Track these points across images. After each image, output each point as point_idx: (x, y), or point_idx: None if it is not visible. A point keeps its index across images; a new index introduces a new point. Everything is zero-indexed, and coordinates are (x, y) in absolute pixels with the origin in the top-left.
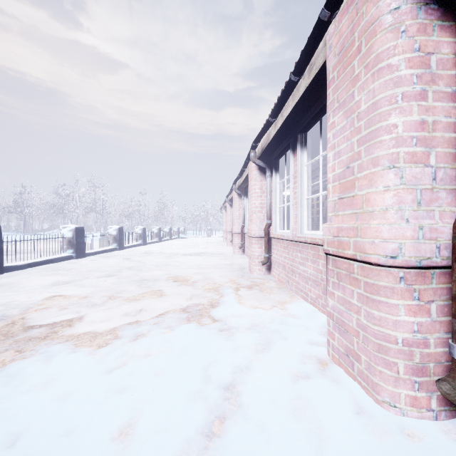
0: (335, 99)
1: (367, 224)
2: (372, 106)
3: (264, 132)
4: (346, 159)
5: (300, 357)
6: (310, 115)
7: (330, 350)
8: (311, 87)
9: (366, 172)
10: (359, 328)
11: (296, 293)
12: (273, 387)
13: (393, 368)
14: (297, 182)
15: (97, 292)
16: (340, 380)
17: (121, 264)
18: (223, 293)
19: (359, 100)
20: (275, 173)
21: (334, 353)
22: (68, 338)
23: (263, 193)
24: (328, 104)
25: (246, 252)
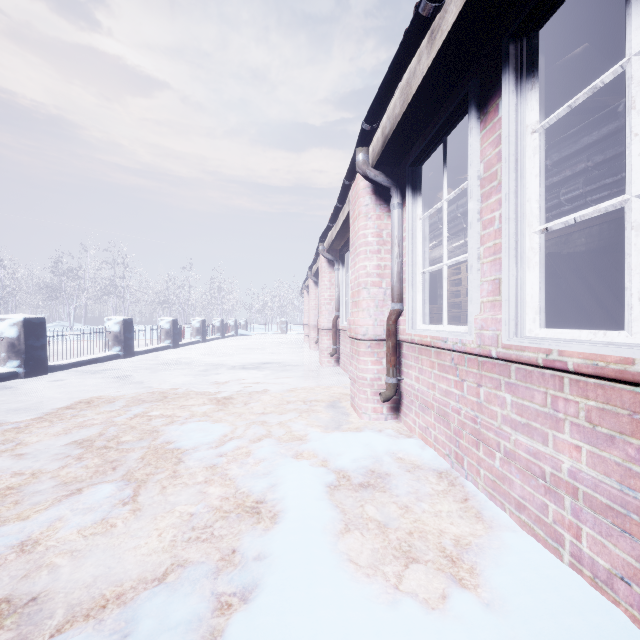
0: None
1: None
2: None
3: (397, 76)
4: None
5: None
6: None
7: None
8: None
9: None
10: None
11: (495, 502)
12: None
13: None
14: (504, 184)
15: None
16: None
17: (101, 391)
18: (288, 505)
19: None
20: (412, 197)
21: None
22: None
23: (384, 244)
24: None
25: (343, 363)
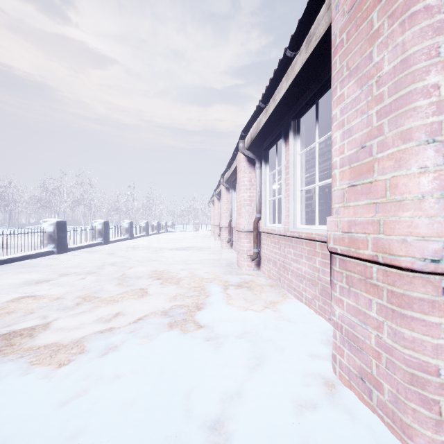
0: (343, 66)
1: (395, 217)
2: (402, 64)
3: (254, 120)
4: (360, 138)
5: (301, 376)
6: (305, 98)
7: (337, 368)
8: (308, 64)
9: (391, 151)
10: (380, 348)
11: (289, 291)
12: (272, 426)
13: (434, 407)
14: (290, 172)
15: (72, 292)
16: (355, 412)
17: (104, 260)
18: (210, 293)
19: (380, 60)
20: (265, 164)
21: (342, 372)
22: (24, 353)
23: (253, 185)
24: (334, 74)
25: (234, 246)
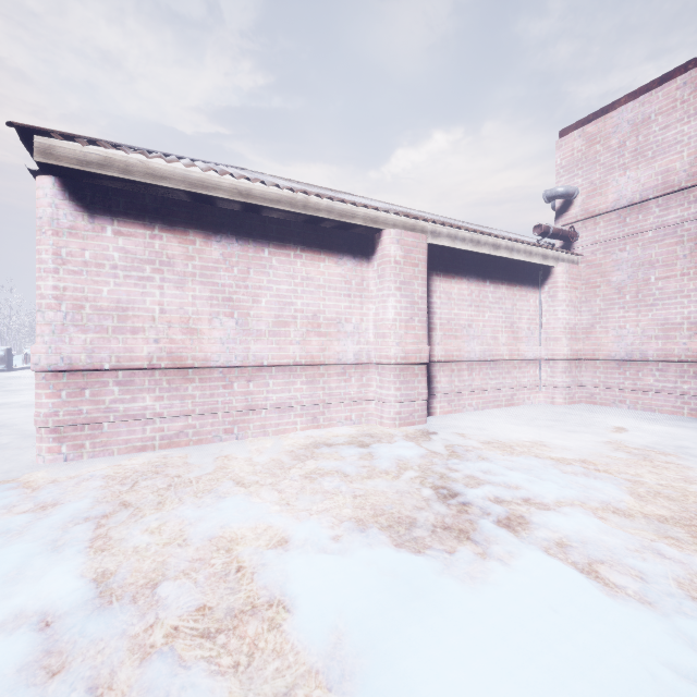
0: None
1: None
2: None
3: None
4: None
5: None
6: None
7: None
8: None
9: None
10: None
11: None
12: None
13: None
14: None
15: None
16: None
17: None
18: None
19: None
20: None
21: None
22: None
23: None
24: None
25: None
